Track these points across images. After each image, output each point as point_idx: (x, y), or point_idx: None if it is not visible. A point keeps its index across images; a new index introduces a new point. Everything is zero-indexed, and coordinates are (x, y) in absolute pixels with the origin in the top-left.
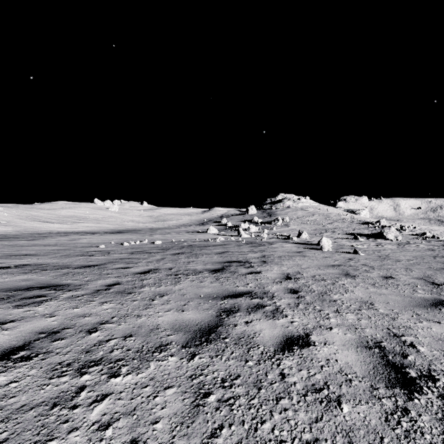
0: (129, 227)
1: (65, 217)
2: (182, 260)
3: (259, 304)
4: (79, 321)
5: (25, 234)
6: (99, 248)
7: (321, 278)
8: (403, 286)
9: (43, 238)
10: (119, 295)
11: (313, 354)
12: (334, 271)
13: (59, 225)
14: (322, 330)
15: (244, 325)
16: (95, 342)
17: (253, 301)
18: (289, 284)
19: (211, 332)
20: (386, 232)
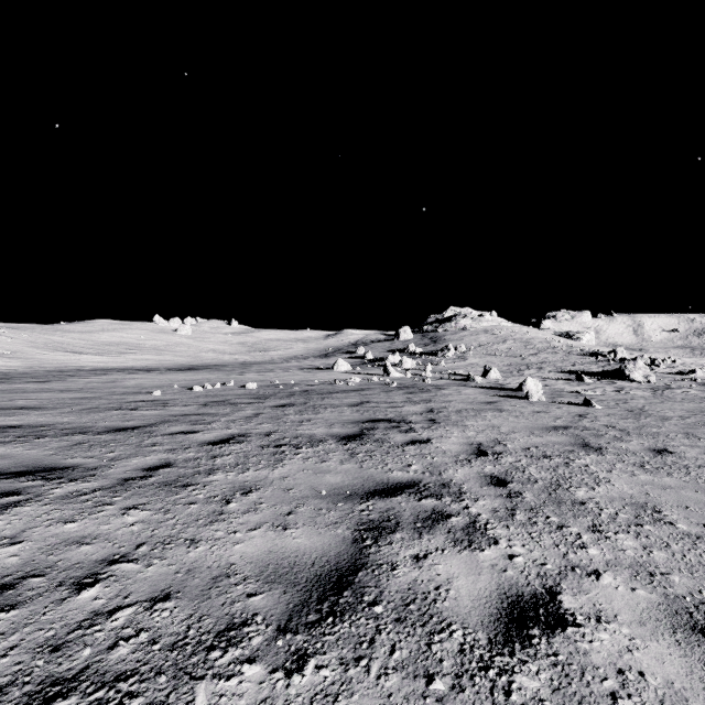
0: (208, 360)
1: (106, 345)
2: (289, 418)
3: (437, 512)
4: (66, 556)
5: (38, 372)
6: (151, 396)
7: (541, 453)
8: (698, 470)
9: (64, 379)
10: (164, 490)
11: (582, 654)
12: (560, 439)
13: (96, 358)
14: (579, 579)
15: (412, 566)
16: (82, 616)
17: (424, 504)
18: (486, 466)
19: (344, 586)
20: (628, 368)
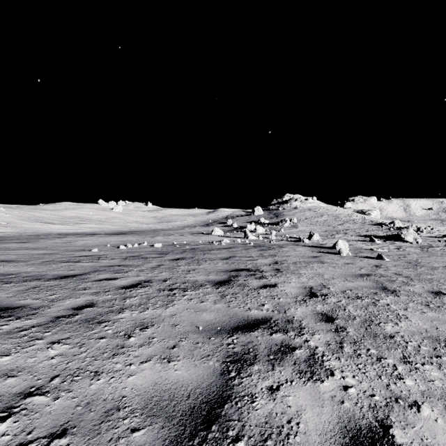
0: (132, 228)
1: (68, 218)
2: (181, 268)
3: (285, 345)
4: None
5: (22, 236)
6: (91, 252)
7: (355, 295)
8: None
9: (38, 241)
10: (84, 326)
11: None
12: (365, 283)
13: (61, 226)
14: (404, 411)
15: (268, 398)
16: None
17: (274, 338)
18: (317, 305)
19: (212, 420)
20: (403, 233)
